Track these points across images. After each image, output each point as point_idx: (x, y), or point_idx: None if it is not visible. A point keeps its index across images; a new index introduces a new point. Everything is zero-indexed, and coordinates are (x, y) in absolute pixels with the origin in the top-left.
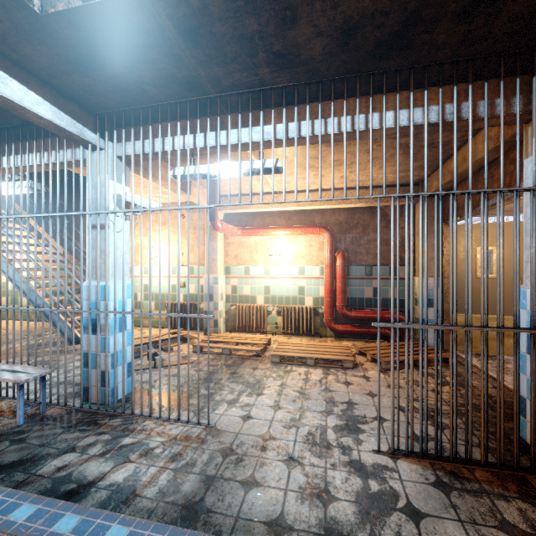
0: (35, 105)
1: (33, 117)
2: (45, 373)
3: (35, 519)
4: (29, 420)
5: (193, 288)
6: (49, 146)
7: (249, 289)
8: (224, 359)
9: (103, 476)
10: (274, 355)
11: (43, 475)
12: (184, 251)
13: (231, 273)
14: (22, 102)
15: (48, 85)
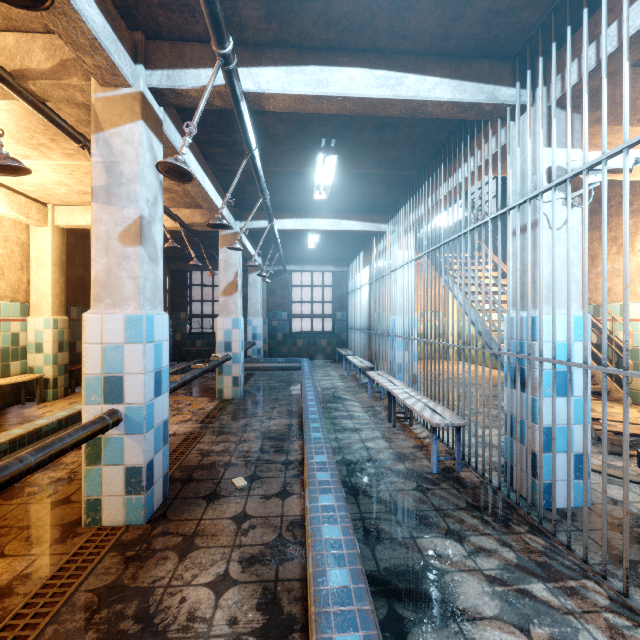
0: (432, 92)
1: (434, 109)
2: (458, 423)
3: (337, 600)
4: (442, 472)
5: None
6: (468, 144)
7: None
8: None
9: (475, 618)
10: None
11: (420, 547)
12: None
13: None
14: (417, 96)
15: (447, 56)
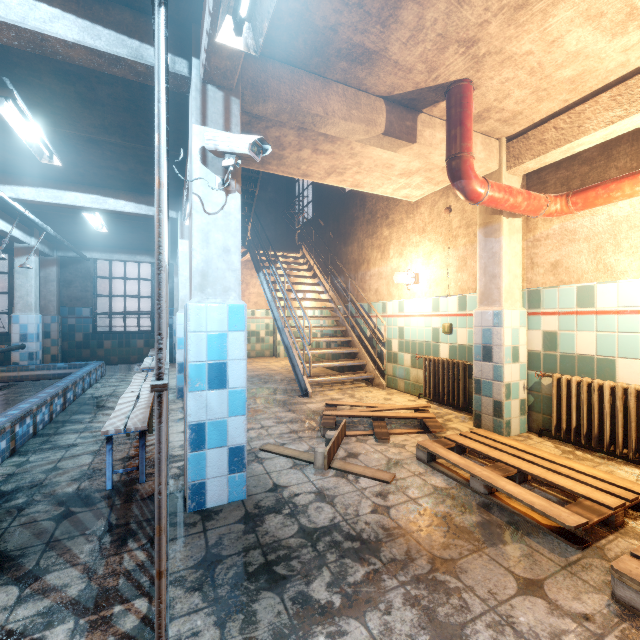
0: (49, 24)
1: (68, 51)
2: (136, 428)
3: None
4: (121, 486)
5: (465, 335)
6: None
7: (590, 341)
8: (462, 504)
9: None
10: (623, 576)
11: None
12: (451, 270)
13: (541, 304)
14: (25, 23)
15: None
